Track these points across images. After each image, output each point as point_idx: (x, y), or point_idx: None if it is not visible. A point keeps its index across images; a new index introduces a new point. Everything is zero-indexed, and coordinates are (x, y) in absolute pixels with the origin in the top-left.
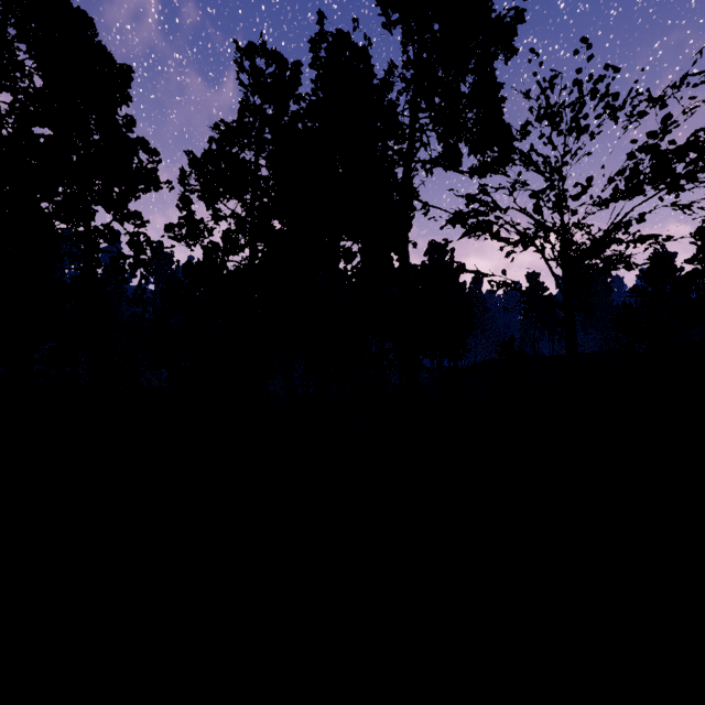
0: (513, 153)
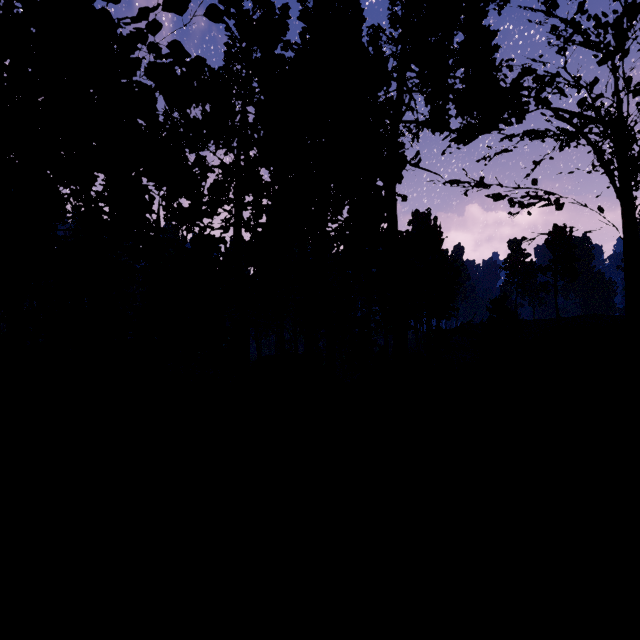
0: (556, 17)
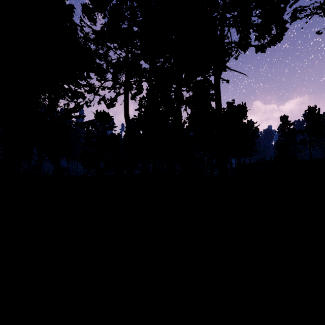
0: None
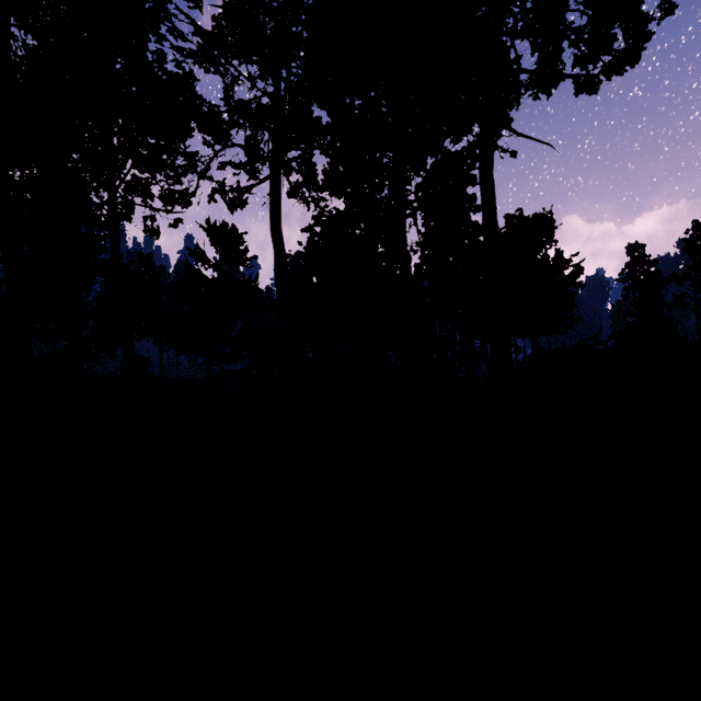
0: None
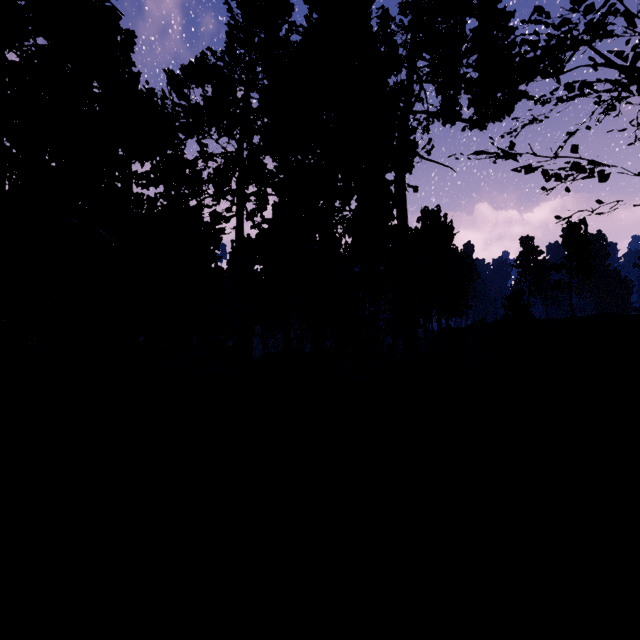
0: None
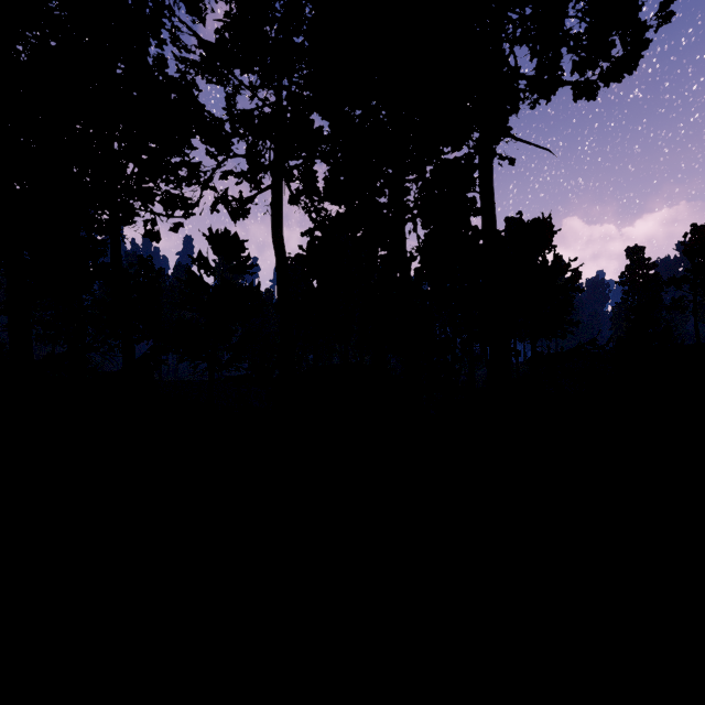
0: None
